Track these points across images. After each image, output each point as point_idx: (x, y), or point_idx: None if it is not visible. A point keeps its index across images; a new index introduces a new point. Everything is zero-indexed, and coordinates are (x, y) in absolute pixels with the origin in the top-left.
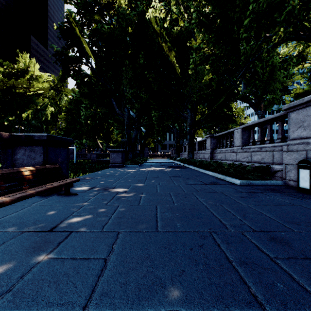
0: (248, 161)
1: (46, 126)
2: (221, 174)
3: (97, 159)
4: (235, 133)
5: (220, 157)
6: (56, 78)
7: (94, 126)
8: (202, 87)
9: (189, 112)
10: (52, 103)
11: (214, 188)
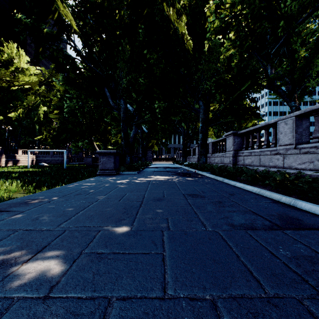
0: (312, 168)
1: (40, 127)
2: (270, 191)
3: (93, 164)
4: (281, 125)
5: (250, 161)
6: (46, 72)
7: (89, 125)
8: (220, 71)
9: (202, 104)
10: (43, 101)
11: None
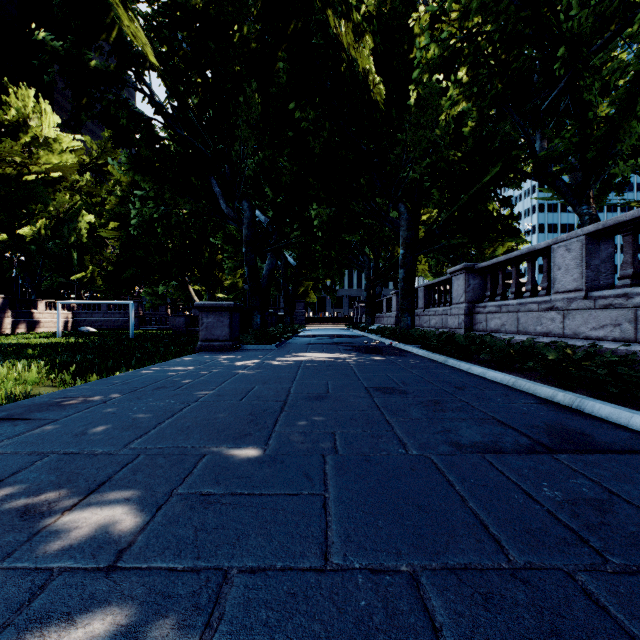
0: (619, 336)
1: (81, 256)
2: (536, 381)
3: (187, 329)
4: (559, 252)
5: (498, 323)
6: (94, 145)
7: (179, 252)
8: (441, 145)
9: (405, 211)
10: (88, 204)
11: (633, 492)
